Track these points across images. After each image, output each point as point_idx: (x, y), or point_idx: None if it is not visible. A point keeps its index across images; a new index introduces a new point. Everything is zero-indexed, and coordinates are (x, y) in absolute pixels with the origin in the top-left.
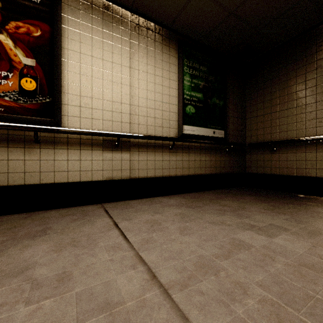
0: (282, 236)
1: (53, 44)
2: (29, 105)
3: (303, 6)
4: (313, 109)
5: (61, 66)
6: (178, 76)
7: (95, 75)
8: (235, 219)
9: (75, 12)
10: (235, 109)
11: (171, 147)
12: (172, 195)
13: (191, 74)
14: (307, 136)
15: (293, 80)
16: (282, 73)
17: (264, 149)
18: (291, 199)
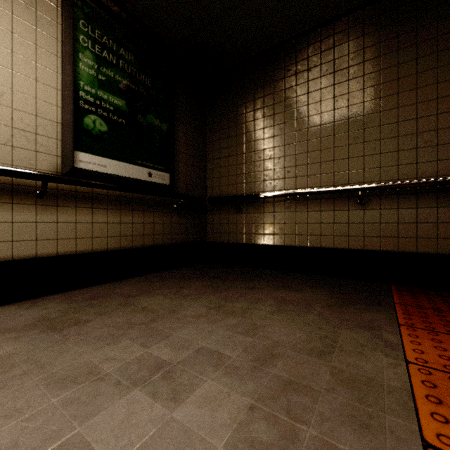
0: (202, 389)
1: None
2: None
3: (268, 0)
4: (281, 154)
5: None
6: (63, 48)
7: None
8: (135, 349)
9: None
10: (190, 142)
11: (39, 192)
12: (51, 295)
13: (98, 56)
14: (276, 190)
15: (261, 111)
16: (249, 100)
17: (229, 206)
18: (256, 280)
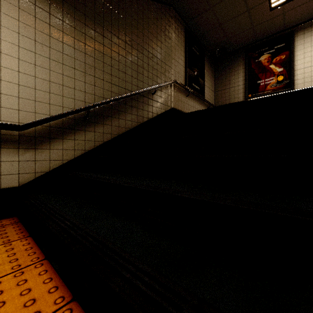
0: None
1: (290, 57)
2: (280, 86)
3: None
4: None
5: (294, 64)
6: None
7: (312, 59)
8: None
9: (301, 36)
10: None
11: None
12: None
13: None
14: None
15: None
16: None
17: None
18: None
